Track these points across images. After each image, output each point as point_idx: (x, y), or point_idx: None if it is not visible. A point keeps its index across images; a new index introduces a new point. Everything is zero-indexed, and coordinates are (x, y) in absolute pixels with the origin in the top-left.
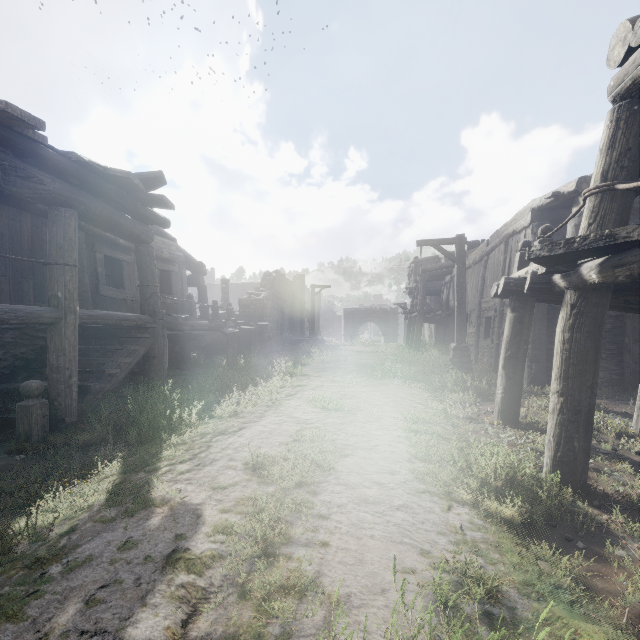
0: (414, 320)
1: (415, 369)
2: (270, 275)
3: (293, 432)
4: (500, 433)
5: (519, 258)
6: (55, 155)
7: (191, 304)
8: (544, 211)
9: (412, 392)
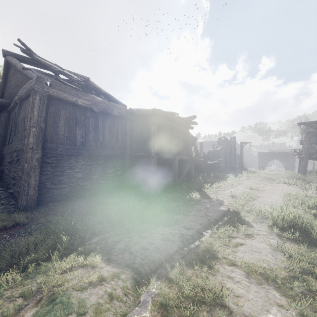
0: (303, 158)
1: (297, 181)
2: (221, 139)
3: (241, 192)
4: None
5: None
6: (174, 118)
7: (198, 153)
8: None
9: (292, 188)
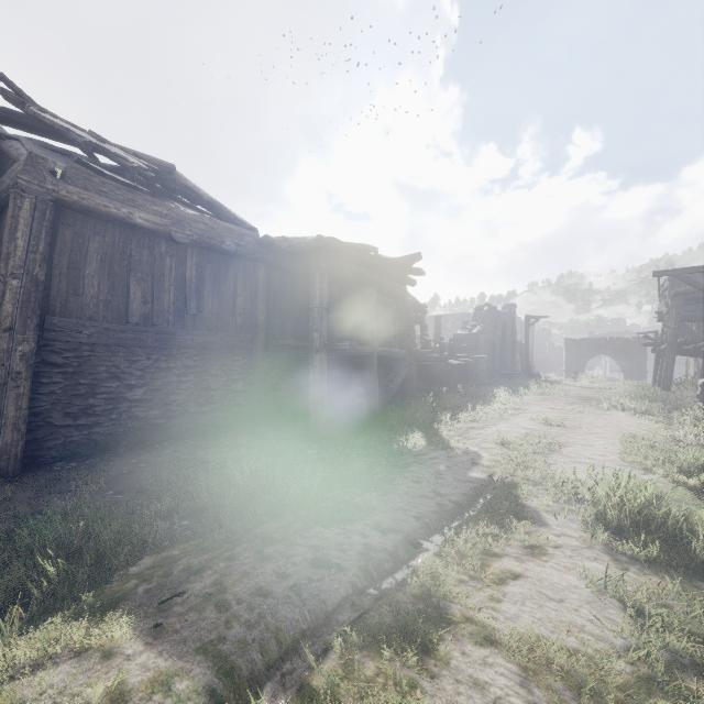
0: (664, 353)
1: (652, 405)
2: (481, 309)
3: (524, 433)
4: None
5: None
6: (370, 258)
7: (427, 341)
8: None
9: (640, 422)
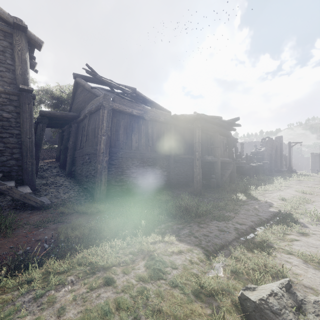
0: None
1: None
2: (264, 139)
3: (292, 196)
4: None
5: None
6: (217, 121)
7: (240, 155)
8: None
9: None
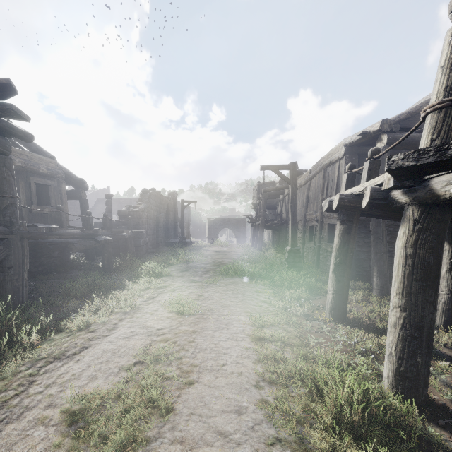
0: (258, 227)
1: (259, 267)
2: (147, 192)
3: (139, 350)
4: (333, 331)
5: (346, 178)
6: None
7: (60, 215)
8: (353, 147)
9: (257, 290)
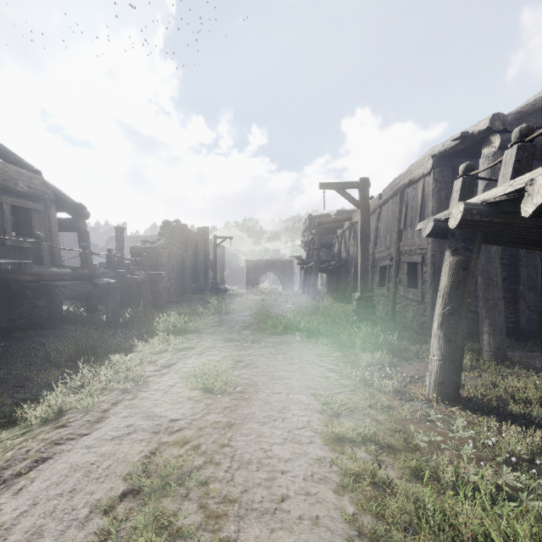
0: (310, 270)
1: (317, 320)
2: (169, 224)
3: (134, 464)
4: (447, 419)
5: (461, 185)
6: None
7: (40, 247)
8: (444, 158)
9: (319, 352)
